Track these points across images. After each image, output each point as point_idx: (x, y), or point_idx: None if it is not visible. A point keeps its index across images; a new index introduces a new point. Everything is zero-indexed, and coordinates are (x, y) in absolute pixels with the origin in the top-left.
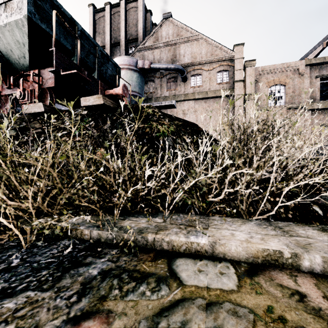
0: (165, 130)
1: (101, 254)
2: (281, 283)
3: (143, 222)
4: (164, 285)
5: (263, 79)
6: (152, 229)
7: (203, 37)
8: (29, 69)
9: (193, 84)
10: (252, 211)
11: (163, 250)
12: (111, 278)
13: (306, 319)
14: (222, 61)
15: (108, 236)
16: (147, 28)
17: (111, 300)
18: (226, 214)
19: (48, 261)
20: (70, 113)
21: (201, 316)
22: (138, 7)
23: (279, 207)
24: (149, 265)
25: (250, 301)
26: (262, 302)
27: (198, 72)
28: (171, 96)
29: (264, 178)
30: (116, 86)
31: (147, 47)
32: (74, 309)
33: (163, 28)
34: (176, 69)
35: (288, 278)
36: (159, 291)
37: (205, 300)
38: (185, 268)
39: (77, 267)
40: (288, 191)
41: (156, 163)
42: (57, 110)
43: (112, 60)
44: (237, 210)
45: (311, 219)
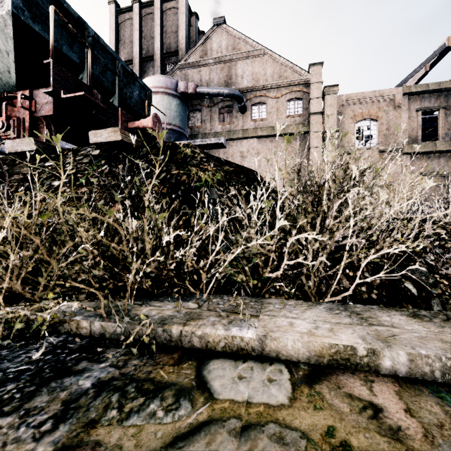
0: (209, 179)
1: (101, 357)
2: (351, 392)
3: (169, 308)
4: (186, 400)
5: (348, 112)
6: (180, 318)
7: (268, 53)
8: (17, 89)
9: (255, 116)
10: (324, 291)
11: (194, 349)
12: (110, 392)
13: (378, 444)
14: (294, 86)
15: (116, 330)
16: (191, 38)
17: (103, 426)
18: (288, 295)
19: (20, 368)
20: (75, 152)
21: (232, 447)
22: (179, 8)
23: (360, 285)
24: (169, 371)
25: (305, 420)
26: (321, 421)
27: (262, 99)
28: (225, 132)
29: (342, 244)
30: (145, 117)
31: (191, 64)
32: (43, 442)
33: (214, 38)
34: (231, 95)
35: (362, 385)
36: (177, 410)
37: (241, 421)
38: (221, 374)
39: (62, 377)
40: (373, 263)
41: (194, 225)
42: (55, 149)
43: (139, 79)
44: (303, 290)
45: (402, 300)
